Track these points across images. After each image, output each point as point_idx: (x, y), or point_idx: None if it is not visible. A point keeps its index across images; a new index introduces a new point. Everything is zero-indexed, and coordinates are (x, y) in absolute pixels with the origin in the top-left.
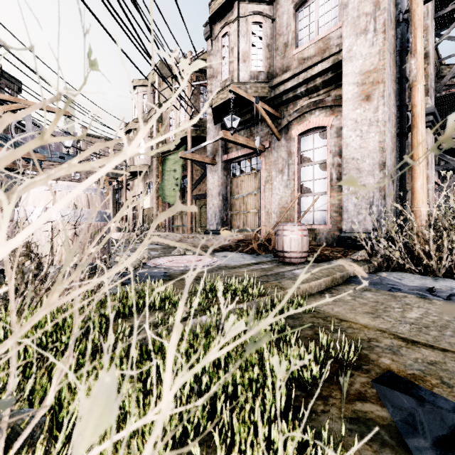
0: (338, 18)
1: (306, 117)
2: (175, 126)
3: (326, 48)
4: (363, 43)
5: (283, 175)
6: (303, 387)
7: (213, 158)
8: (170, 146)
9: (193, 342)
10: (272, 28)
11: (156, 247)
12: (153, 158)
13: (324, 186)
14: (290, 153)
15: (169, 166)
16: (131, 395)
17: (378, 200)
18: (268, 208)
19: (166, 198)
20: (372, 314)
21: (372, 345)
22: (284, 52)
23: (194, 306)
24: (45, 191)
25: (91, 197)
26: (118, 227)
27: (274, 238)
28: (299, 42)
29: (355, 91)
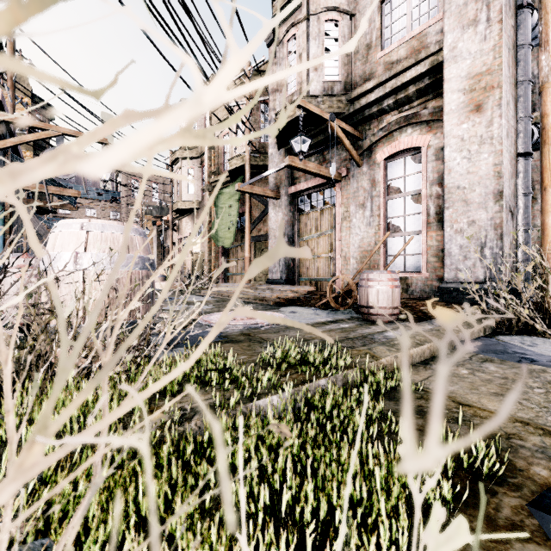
0: (437, 9)
1: (394, 137)
2: (231, 153)
3: (421, 48)
4: (472, 37)
5: (364, 211)
6: (426, 509)
7: (277, 190)
8: (270, 131)
9: (264, 435)
10: (351, 26)
11: (207, 300)
12: (204, 192)
13: (418, 223)
14: (374, 182)
15: (223, 202)
16: (183, 516)
17: (493, 241)
18: (345, 252)
19: (220, 241)
20: (502, 396)
21: (515, 444)
22: (366, 56)
23: (348, 481)
24: (76, 232)
25: (131, 239)
26: (163, 276)
27: (355, 290)
28: (386, 42)
29: (460, 100)
